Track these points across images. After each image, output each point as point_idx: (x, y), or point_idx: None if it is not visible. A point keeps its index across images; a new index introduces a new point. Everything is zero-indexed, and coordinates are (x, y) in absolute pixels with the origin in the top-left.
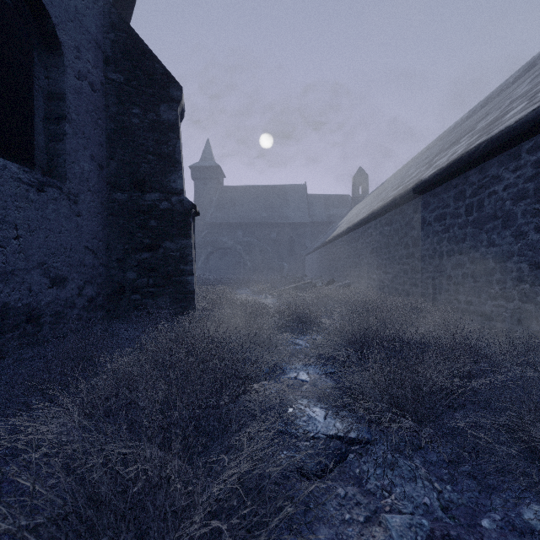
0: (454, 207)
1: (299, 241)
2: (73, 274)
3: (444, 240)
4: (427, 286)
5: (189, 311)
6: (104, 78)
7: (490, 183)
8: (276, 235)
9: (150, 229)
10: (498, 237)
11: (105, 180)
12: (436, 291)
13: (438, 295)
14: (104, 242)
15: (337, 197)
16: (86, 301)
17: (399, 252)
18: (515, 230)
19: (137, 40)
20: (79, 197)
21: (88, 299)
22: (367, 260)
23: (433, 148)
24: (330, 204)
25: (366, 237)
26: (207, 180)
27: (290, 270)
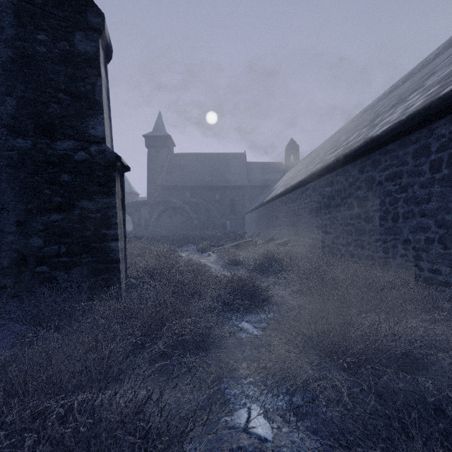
0: (413, 164)
1: (240, 202)
2: None
3: (399, 201)
4: (376, 249)
5: (113, 284)
6: None
7: None
8: (219, 197)
9: (62, 185)
10: None
11: None
12: (389, 255)
13: (391, 260)
14: None
15: (271, 164)
16: None
17: (342, 213)
18: None
19: None
20: None
21: None
22: (305, 220)
23: (359, 119)
24: (266, 170)
25: (304, 198)
26: (159, 148)
27: (232, 227)
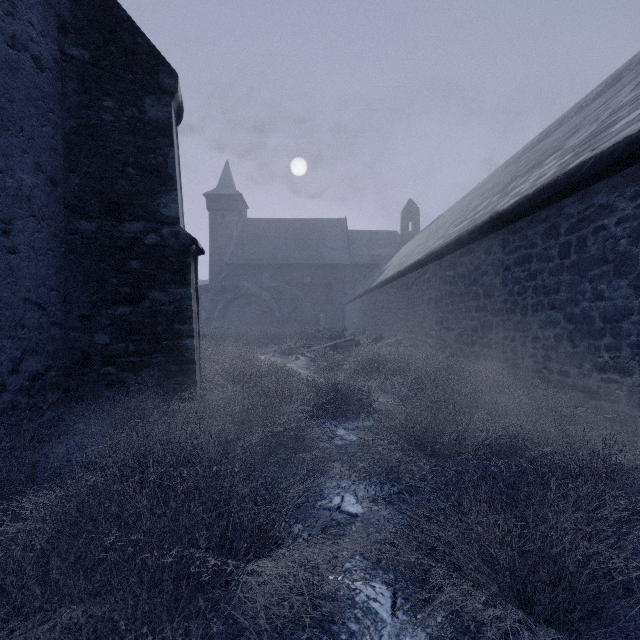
0: (543, 246)
1: (338, 287)
2: (2, 341)
3: (528, 290)
4: (504, 348)
5: (187, 388)
6: (59, 52)
7: (596, 215)
8: (310, 279)
9: (130, 273)
10: (608, 288)
11: (60, 201)
12: (517, 356)
13: (520, 361)
14: (59, 291)
15: (382, 235)
16: (26, 380)
17: (466, 304)
18: (635, 279)
19: (110, 2)
20: (14, 224)
21: (30, 376)
22: (423, 312)
23: (499, 177)
24: (374, 243)
25: (422, 283)
26: (225, 212)
27: (327, 321)
